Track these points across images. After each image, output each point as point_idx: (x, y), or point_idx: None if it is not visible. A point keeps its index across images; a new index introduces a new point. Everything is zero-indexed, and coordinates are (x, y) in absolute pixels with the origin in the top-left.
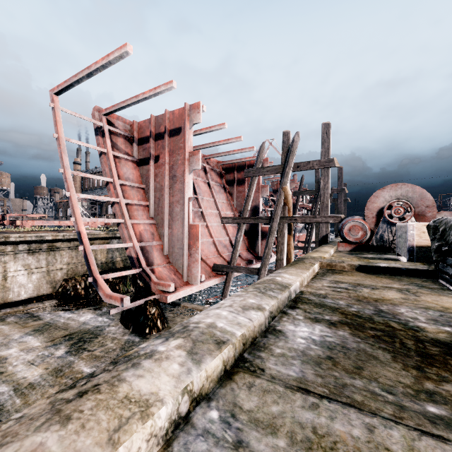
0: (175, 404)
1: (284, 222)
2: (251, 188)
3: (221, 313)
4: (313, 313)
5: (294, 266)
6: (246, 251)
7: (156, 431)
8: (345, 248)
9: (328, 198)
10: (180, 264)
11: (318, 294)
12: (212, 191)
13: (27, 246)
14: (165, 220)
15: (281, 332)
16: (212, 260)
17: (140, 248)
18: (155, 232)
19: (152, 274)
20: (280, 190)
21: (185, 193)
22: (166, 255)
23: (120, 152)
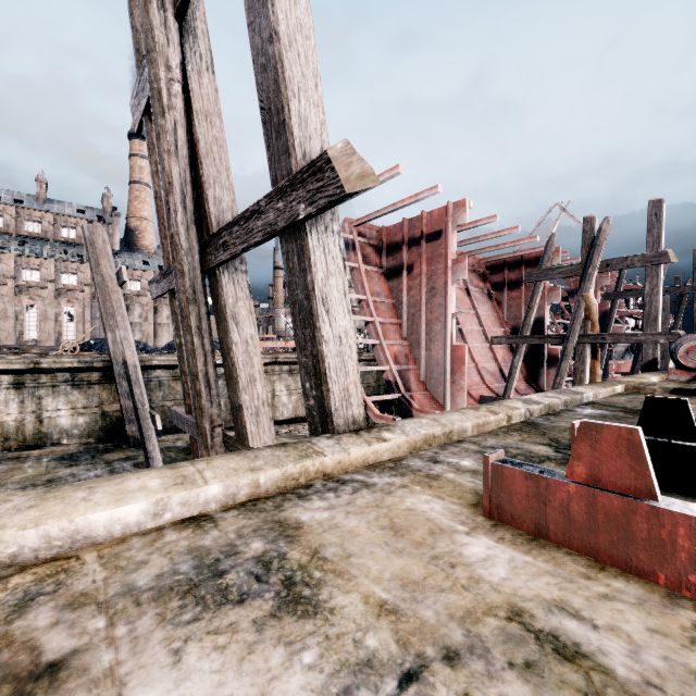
0: (525, 411)
1: (586, 341)
2: (534, 297)
3: (532, 396)
4: (600, 407)
5: (590, 384)
6: (523, 383)
7: (521, 414)
8: (679, 377)
9: (658, 307)
10: (440, 392)
11: (610, 402)
12: (473, 300)
13: (288, 367)
14: (422, 341)
15: (572, 410)
16: (477, 392)
17: (396, 372)
18: (409, 354)
19: (413, 400)
20: (579, 299)
21: (447, 308)
22: (422, 381)
23: (369, 265)
